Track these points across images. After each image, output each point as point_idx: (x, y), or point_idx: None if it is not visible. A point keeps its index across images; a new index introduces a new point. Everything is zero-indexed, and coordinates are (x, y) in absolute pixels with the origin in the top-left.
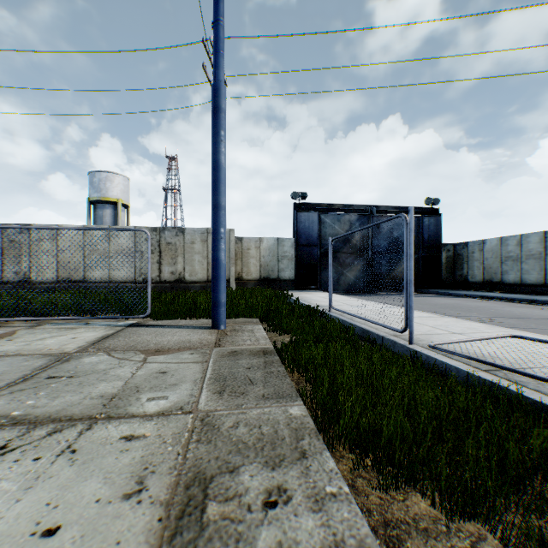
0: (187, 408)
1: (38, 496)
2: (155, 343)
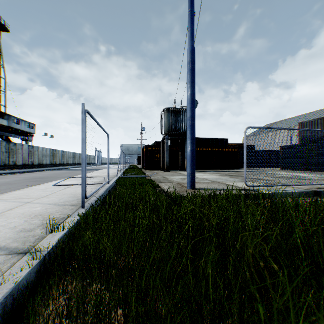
0: (171, 179)
1: (177, 177)
2: (202, 184)
